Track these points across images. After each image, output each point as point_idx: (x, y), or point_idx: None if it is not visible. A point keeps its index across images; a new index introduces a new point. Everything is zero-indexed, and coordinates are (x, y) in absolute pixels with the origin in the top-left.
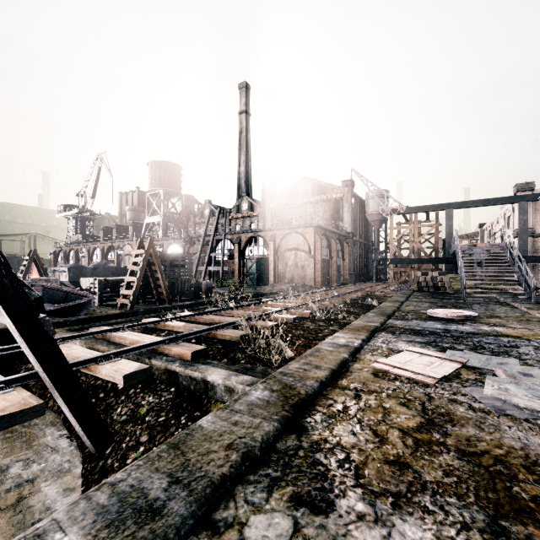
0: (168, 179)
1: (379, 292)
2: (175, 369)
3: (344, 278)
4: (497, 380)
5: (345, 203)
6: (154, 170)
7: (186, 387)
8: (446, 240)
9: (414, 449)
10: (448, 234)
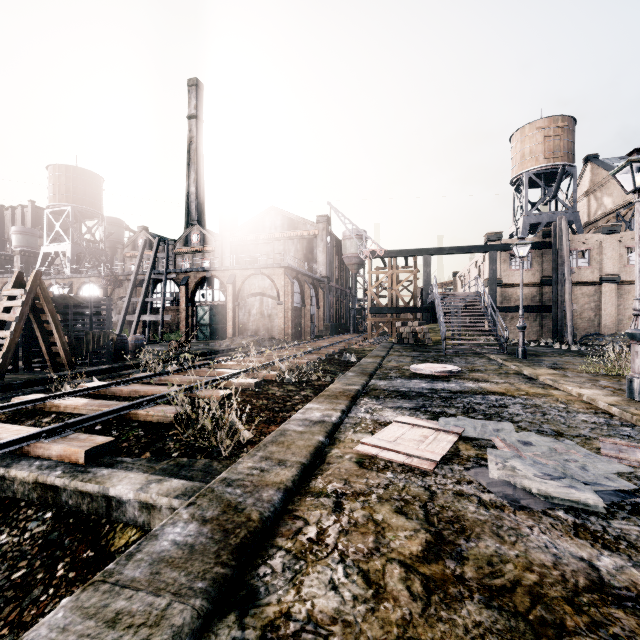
0: (80, 192)
1: (357, 345)
2: (52, 481)
3: (319, 330)
4: (499, 454)
5: (320, 242)
6: (58, 178)
7: (75, 509)
8: (425, 288)
9: (425, 600)
10: (426, 281)
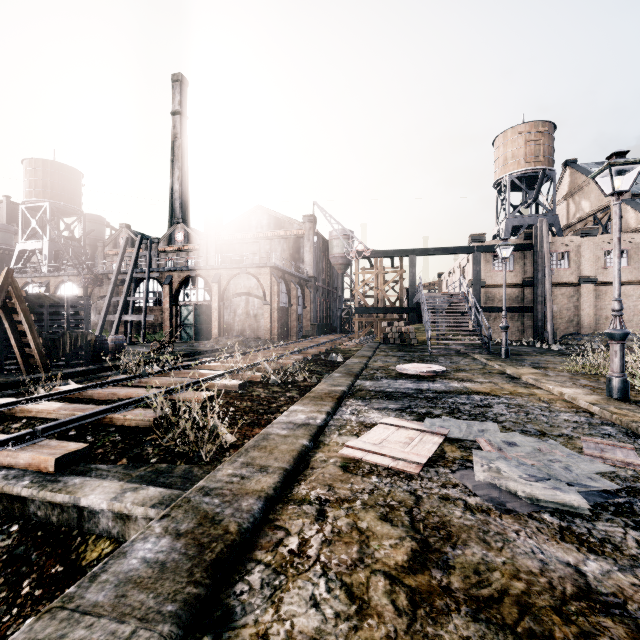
0: (58, 188)
1: (344, 345)
2: (19, 492)
3: (306, 330)
4: (484, 455)
5: (307, 242)
6: (34, 173)
7: (43, 520)
8: (410, 289)
9: (411, 615)
10: (412, 282)
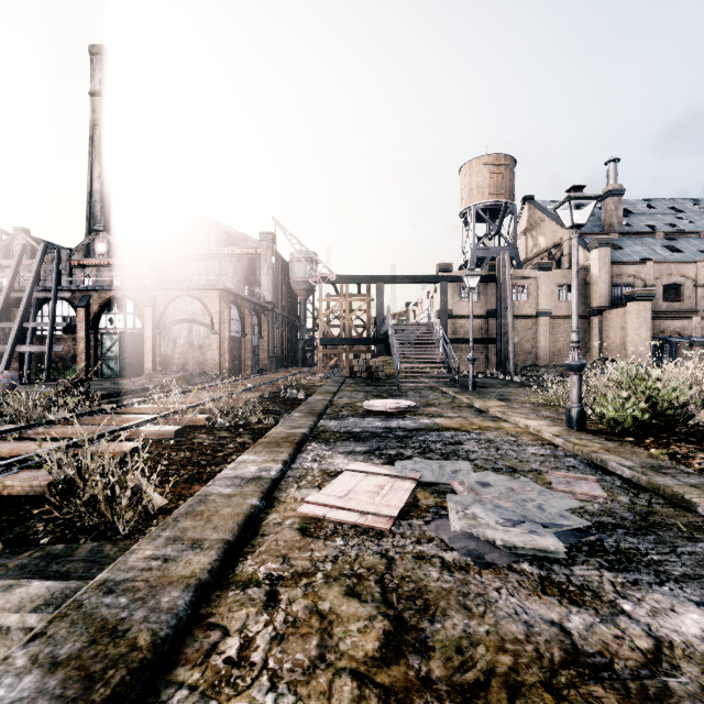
0: None
1: (306, 380)
2: None
3: (263, 363)
4: (459, 500)
5: (264, 263)
6: None
7: None
8: (378, 318)
9: None
10: (380, 311)
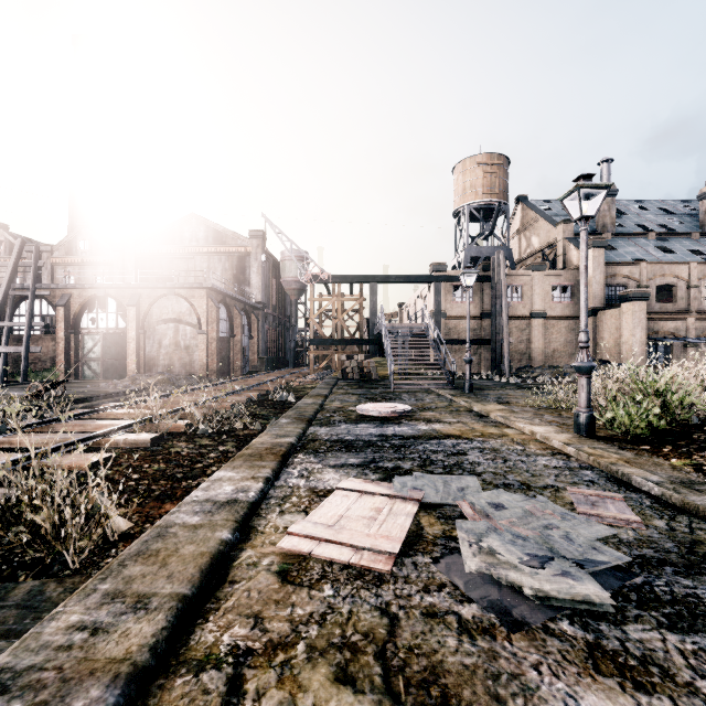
0: None
1: (297, 382)
2: None
3: (253, 365)
4: (471, 528)
5: (254, 261)
6: None
7: None
8: (371, 318)
9: None
10: (373, 311)
